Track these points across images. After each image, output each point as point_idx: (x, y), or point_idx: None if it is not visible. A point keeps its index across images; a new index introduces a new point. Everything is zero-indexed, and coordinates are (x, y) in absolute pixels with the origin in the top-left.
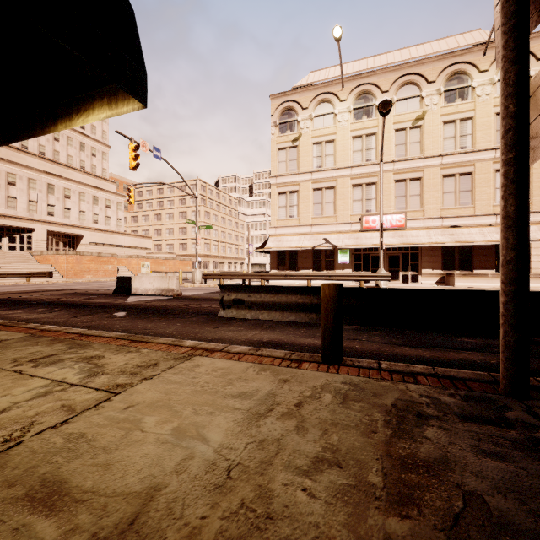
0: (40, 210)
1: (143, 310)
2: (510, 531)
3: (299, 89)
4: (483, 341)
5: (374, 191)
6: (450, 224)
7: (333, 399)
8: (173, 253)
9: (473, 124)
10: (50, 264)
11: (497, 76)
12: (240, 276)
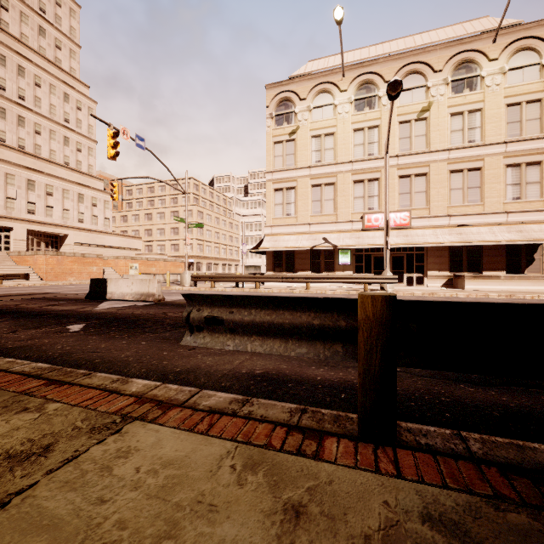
0: (18, 208)
1: (107, 321)
2: None
3: (297, 78)
4: None
5: (376, 187)
6: (457, 223)
7: None
8: (164, 254)
9: (482, 116)
10: (28, 265)
11: (508, 65)
12: (233, 278)
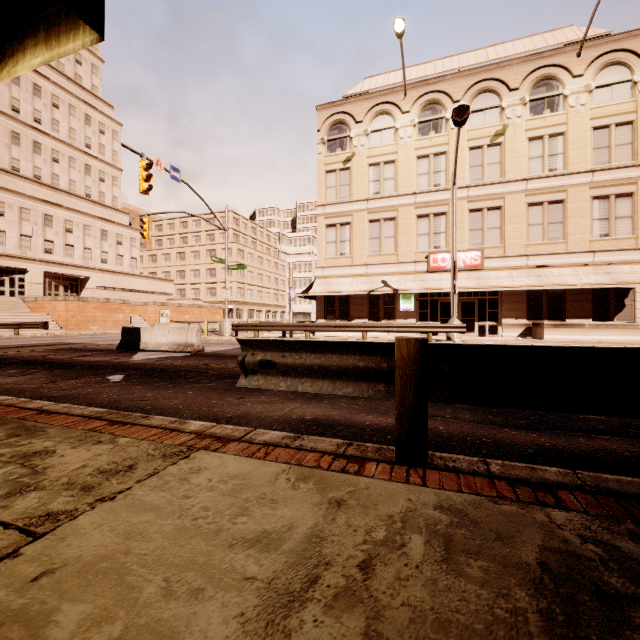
0: (34, 246)
1: (147, 372)
2: None
3: (352, 97)
4: (617, 418)
5: (443, 222)
6: (536, 264)
7: (428, 549)
8: (199, 299)
9: (565, 141)
10: (46, 312)
11: (594, 82)
12: (280, 327)
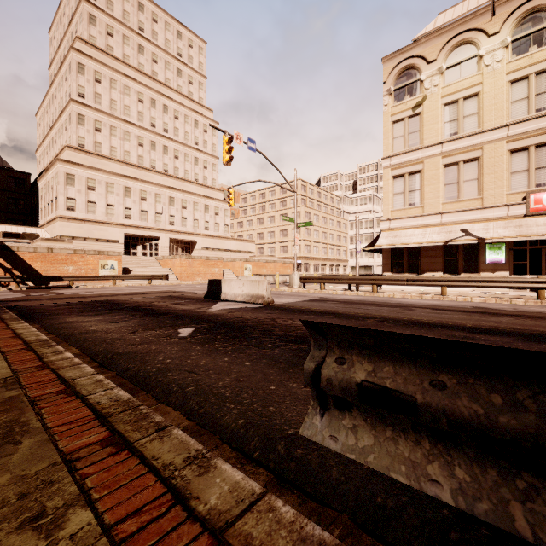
0: (163, 220)
1: (215, 326)
2: None
3: (423, 38)
4: None
5: None
6: None
7: None
8: (273, 256)
9: None
10: (169, 267)
11: None
12: (345, 280)
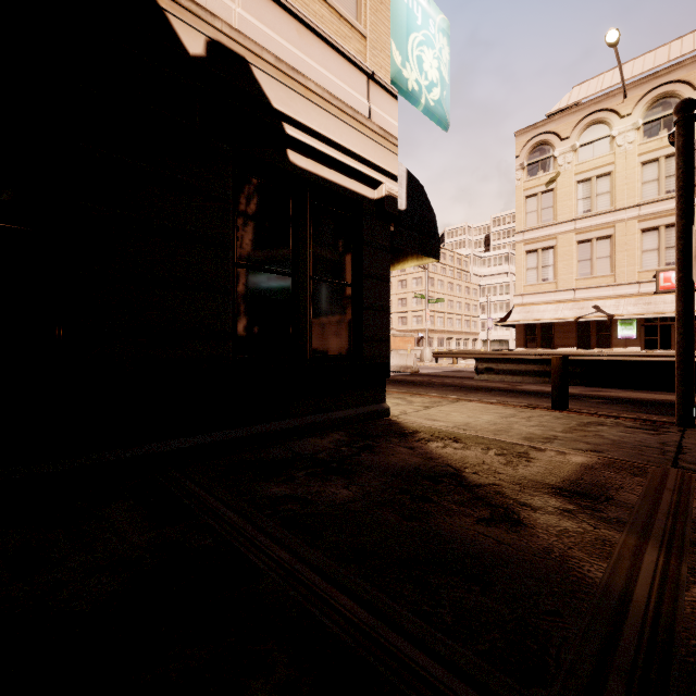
0: None
1: (396, 382)
2: (605, 439)
3: (557, 115)
4: None
5: None
6: None
7: (551, 418)
8: (392, 329)
9: None
10: None
11: None
12: (477, 355)
